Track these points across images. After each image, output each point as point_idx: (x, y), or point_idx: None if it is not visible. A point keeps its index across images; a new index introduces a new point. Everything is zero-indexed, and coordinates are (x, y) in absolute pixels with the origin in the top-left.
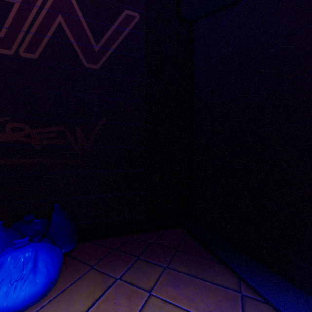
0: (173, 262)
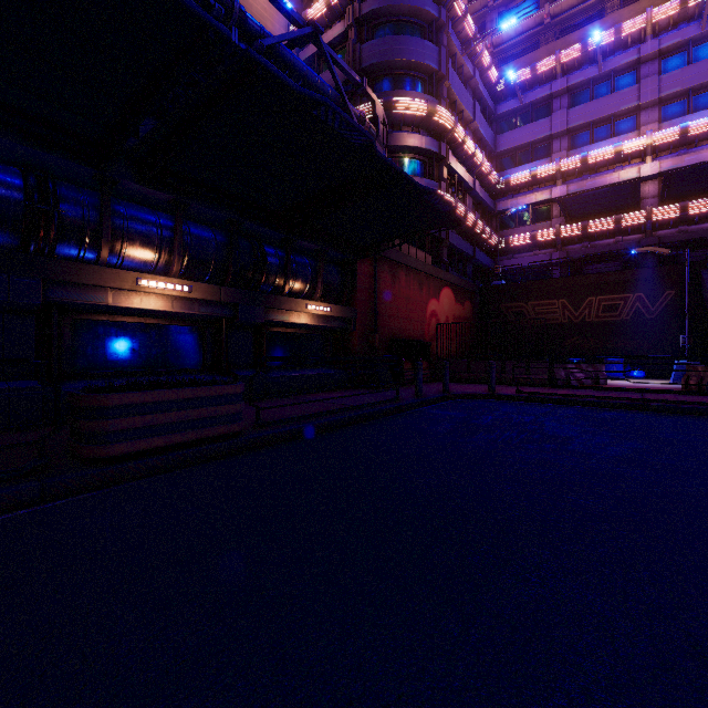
0: None
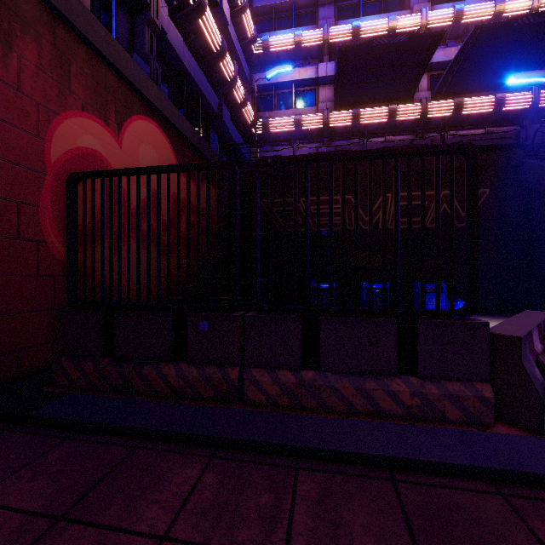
0: None
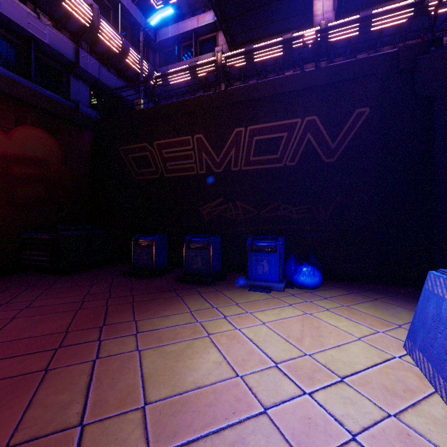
0: (397, 296)
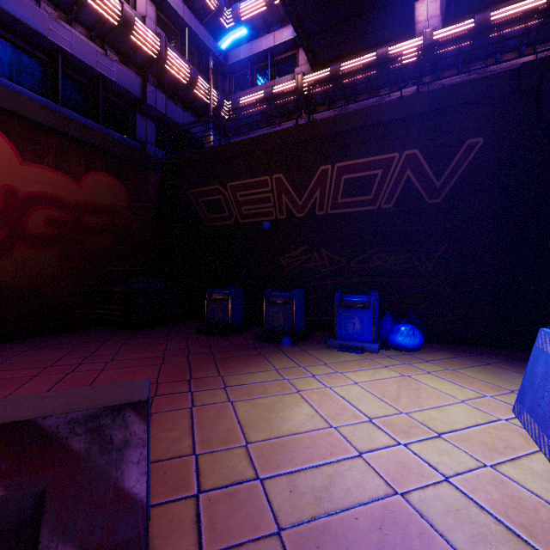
0: (515, 361)
